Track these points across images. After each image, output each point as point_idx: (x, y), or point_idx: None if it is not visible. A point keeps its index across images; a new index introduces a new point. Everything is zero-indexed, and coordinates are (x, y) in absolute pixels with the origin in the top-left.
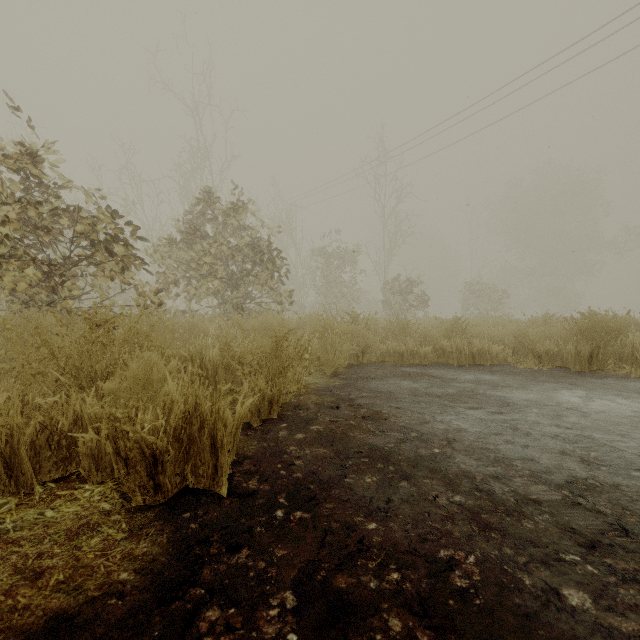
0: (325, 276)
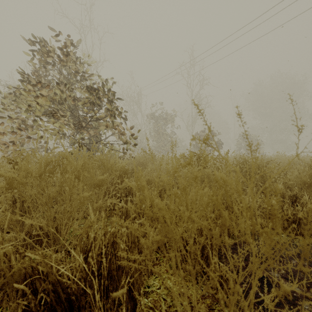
0: (158, 130)
